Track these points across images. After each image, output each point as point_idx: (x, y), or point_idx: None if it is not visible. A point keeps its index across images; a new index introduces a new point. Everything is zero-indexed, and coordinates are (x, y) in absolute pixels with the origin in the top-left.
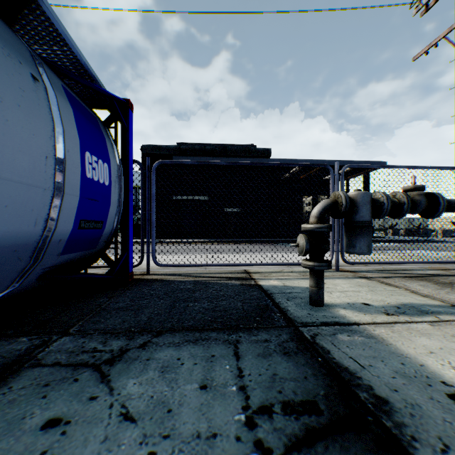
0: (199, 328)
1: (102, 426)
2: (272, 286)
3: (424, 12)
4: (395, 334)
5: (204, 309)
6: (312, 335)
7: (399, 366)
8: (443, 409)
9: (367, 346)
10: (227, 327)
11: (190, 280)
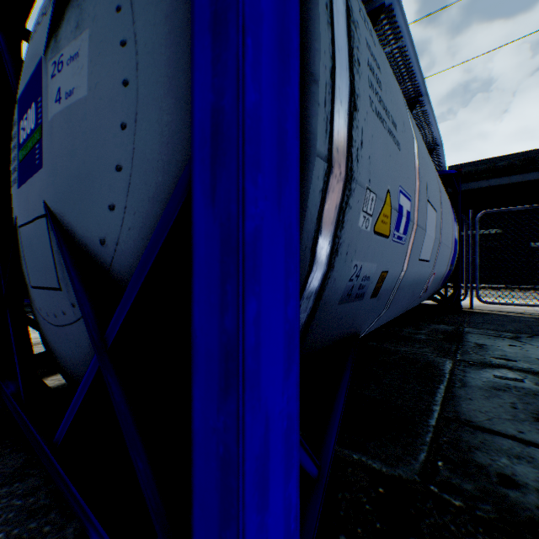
0: None
1: None
2: None
3: None
4: None
5: None
6: None
7: None
8: None
9: None
10: None
11: (526, 316)
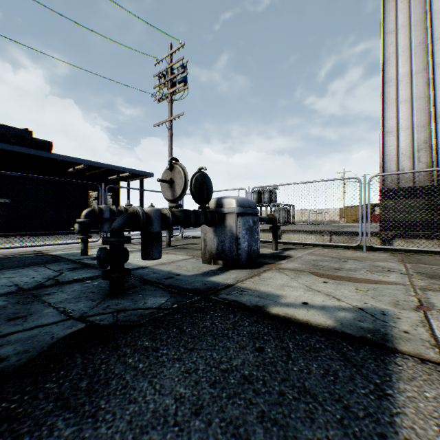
0: (22, 267)
1: (4, 279)
2: (60, 254)
3: (159, 102)
4: None
5: (18, 263)
6: (80, 261)
7: None
8: None
9: None
10: (38, 265)
11: None
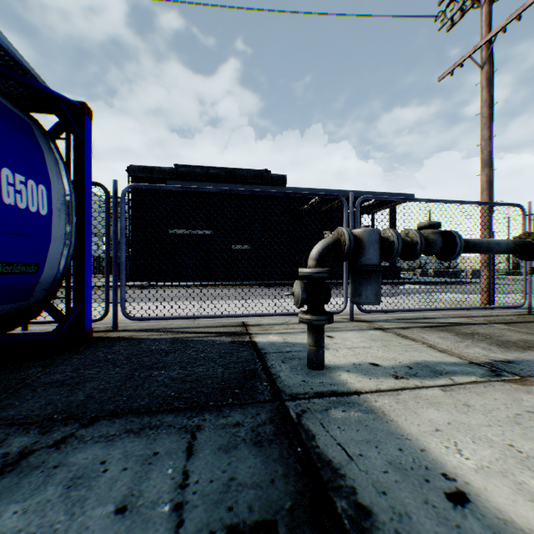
0: (152, 410)
1: None
2: (269, 344)
3: (449, 27)
4: (400, 405)
5: (170, 380)
6: (299, 412)
7: (395, 453)
8: (438, 519)
9: (363, 425)
10: (191, 406)
11: (169, 337)
